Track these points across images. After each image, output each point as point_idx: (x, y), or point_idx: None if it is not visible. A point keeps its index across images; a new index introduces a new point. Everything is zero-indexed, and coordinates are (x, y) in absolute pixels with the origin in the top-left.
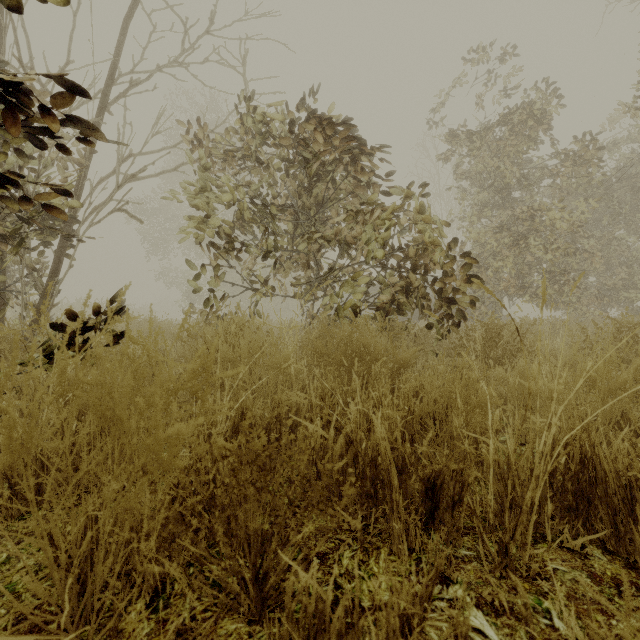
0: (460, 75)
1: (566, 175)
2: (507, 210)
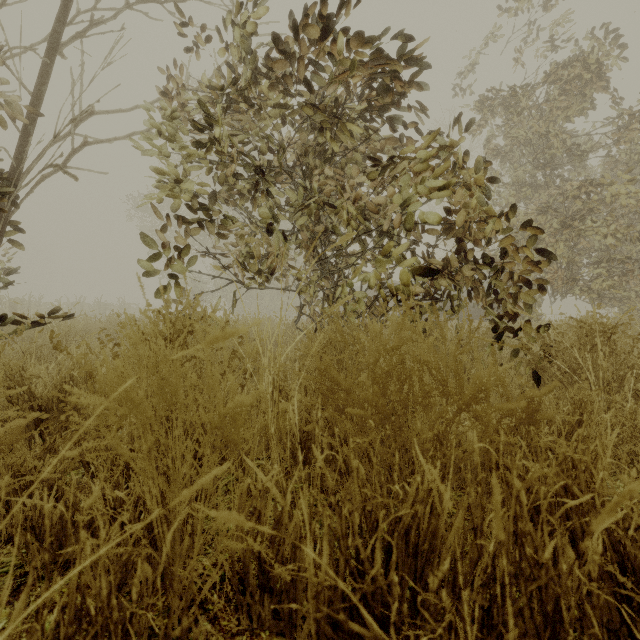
0: (495, 29)
1: (629, 142)
2: (551, 189)
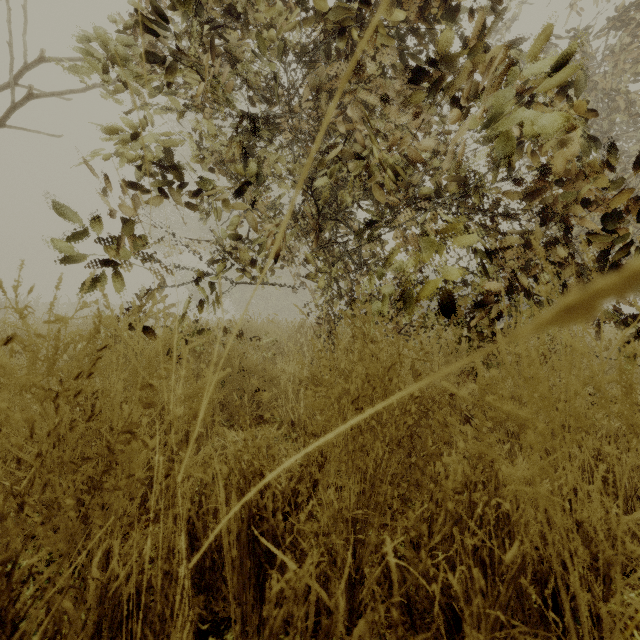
0: None
1: None
2: None
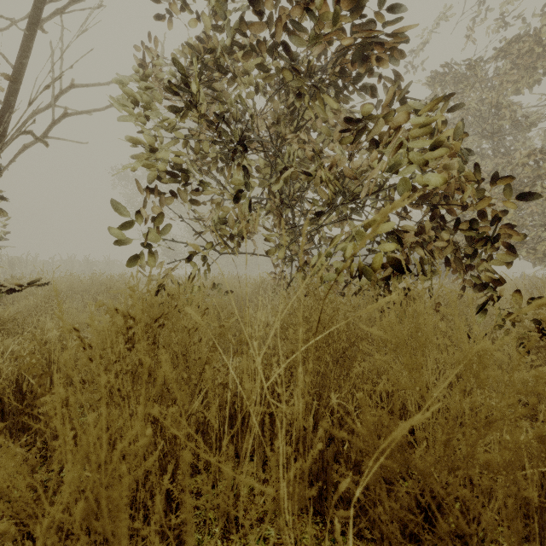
0: (446, 9)
1: None
2: (497, 157)
